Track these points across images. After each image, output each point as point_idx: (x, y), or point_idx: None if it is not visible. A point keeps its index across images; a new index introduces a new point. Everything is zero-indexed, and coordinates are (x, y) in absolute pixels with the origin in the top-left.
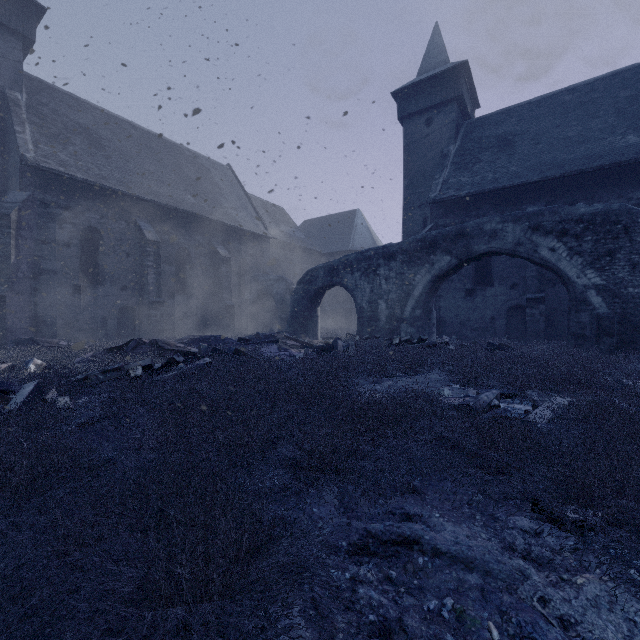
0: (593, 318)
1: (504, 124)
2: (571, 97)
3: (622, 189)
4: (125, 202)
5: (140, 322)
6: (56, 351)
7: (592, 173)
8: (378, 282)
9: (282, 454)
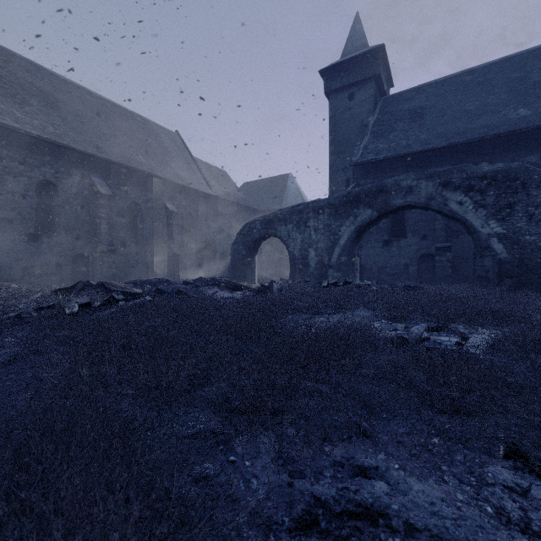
0: (495, 262)
1: (415, 100)
2: (471, 78)
3: (515, 154)
4: (79, 159)
5: (93, 268)
6: (4, 293)
7: (490, 140)
8: (308, 233)
9: (209, 395)
